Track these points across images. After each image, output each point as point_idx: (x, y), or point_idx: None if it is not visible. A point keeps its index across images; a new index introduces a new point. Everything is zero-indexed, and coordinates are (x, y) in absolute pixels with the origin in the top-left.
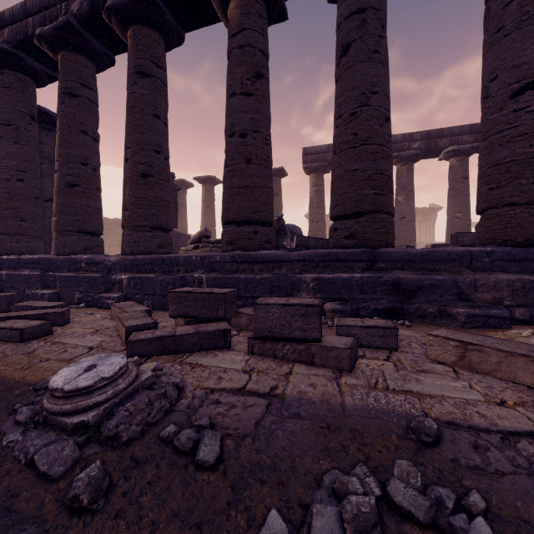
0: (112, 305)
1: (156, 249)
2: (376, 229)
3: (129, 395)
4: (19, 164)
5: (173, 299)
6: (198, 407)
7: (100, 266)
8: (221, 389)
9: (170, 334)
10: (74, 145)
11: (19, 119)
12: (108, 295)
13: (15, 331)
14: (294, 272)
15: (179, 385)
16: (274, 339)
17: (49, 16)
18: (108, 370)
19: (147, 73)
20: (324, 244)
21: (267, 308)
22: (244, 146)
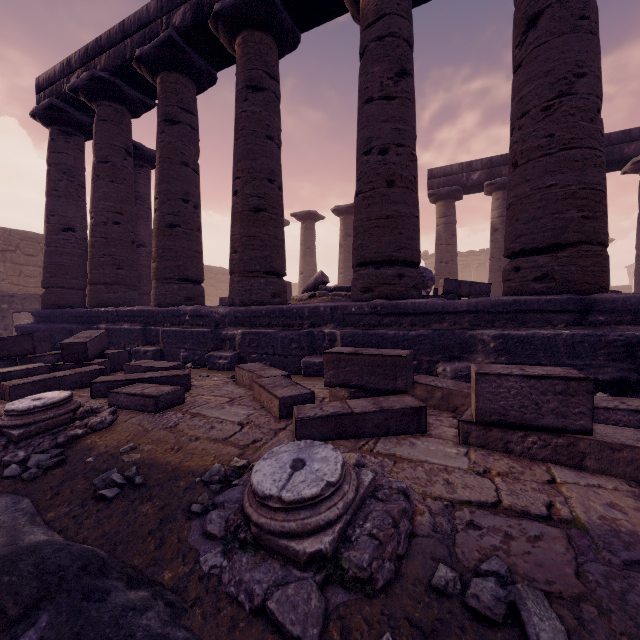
0: (237, 367)
1: (270, 299)
2: (585, 266)
3: (357, 509)
4: (116, 205)
5: (329, 362)
6: (452, 532)
7: (207, 319)
8: (464, 501)
9: (346, 411)
10: (175, 179)
11: (115, 155)
12: (219, 354)
13: (149, 399)
14: (461, 327)
15: (407, 493)
16: (510, 426)
17: (149, 34)
18: (327, 469)
19: (259, 87)
20: (481, 289)
21: (498, 380)
22: (384, 165)
